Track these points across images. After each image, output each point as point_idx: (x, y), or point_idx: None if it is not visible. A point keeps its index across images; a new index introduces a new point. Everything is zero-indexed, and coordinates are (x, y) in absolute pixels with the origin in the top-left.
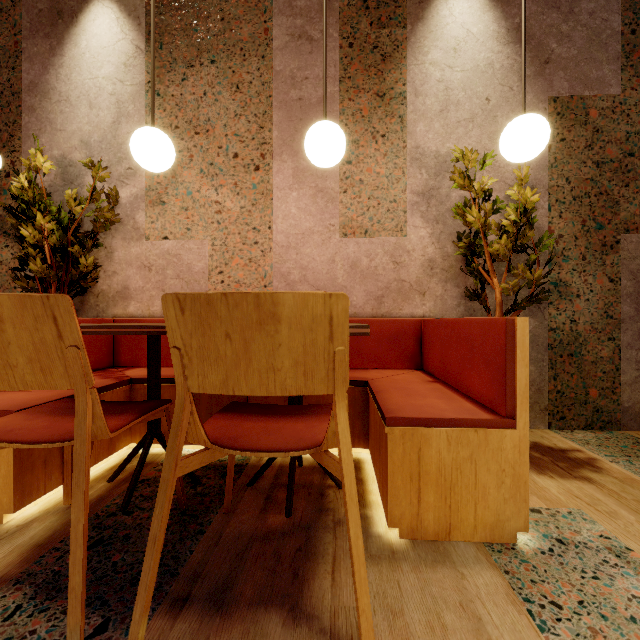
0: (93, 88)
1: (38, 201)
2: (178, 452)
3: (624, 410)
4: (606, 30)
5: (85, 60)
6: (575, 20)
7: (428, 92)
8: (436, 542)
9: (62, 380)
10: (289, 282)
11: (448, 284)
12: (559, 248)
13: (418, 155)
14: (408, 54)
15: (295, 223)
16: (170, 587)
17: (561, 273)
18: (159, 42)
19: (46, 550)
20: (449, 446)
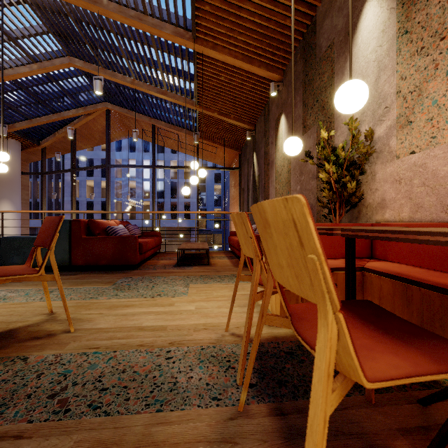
0: (364, 65)
1: (328, 156)
2: (264, 308)
3: None
4: None
5: (360, 50)
6: None
7: None
8: None
9: (252, 253)
10: None
11: None
12: None
13: None
14: None
15: None
16: (285, 401)
17: None
18: None
19: (275, 341)
20: None
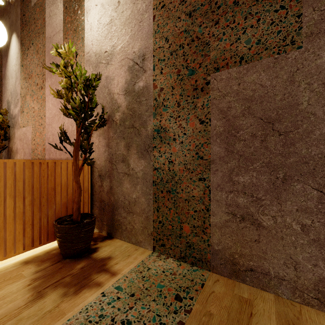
0: (12, 70)
1: None
2: None
3: (214, 252)
4: None
5: (11, 60)
6: None
7: (92, 15)
8: None
9: None
10: (49, 142)
11: (101, 137)
12: (161, 100)
13: (89, 57)
14: None
15: (51, 112)
16: None
17: (162, 121)
18: (23, 43)
19: None
20: None
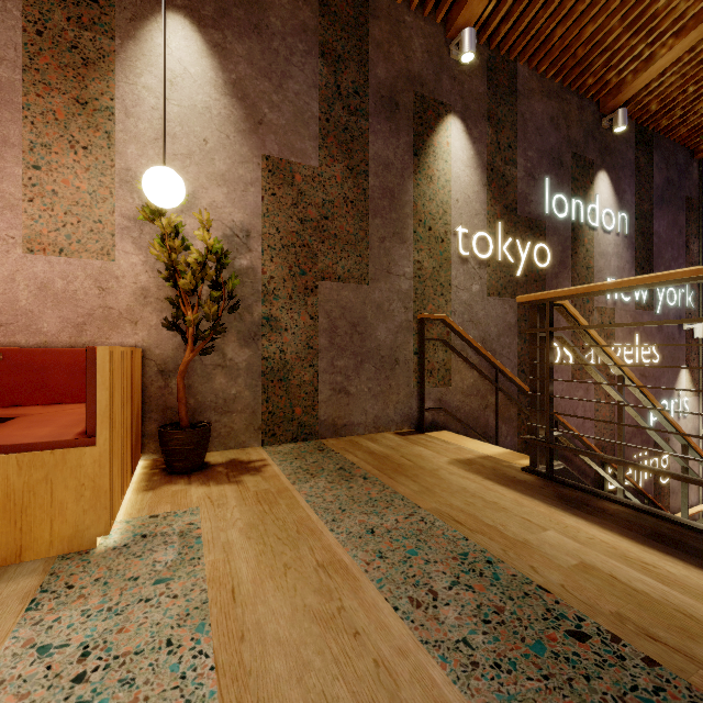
0: None
1: None
2: None
3: (321, 423)
4: (308, 112)
5: None
6: (284, 95)
7: (141, 116)
8: (1, 567)
9: None
10: None
11: (164, 314)
12: (271, 288)
13: (129, 178)
14: (117, 69)
15: None
16: None
17: (273, 309)
18: None
19: None
20: (20, 471)
